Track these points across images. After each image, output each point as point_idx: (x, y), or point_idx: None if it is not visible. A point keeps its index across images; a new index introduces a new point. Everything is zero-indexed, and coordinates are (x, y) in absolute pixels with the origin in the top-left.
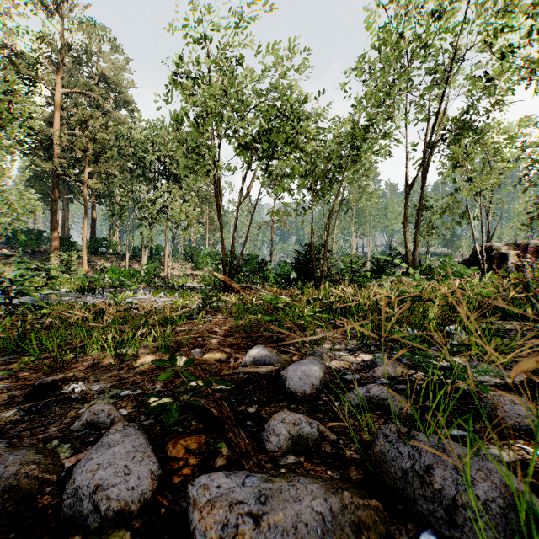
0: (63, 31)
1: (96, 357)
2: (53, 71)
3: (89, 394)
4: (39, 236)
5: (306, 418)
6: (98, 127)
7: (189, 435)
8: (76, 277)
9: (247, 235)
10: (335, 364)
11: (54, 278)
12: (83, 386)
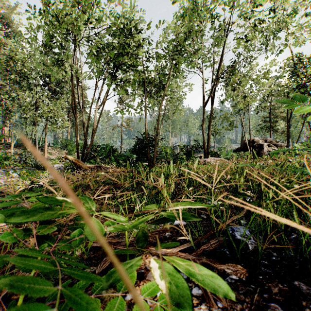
0: None
1: None
2: None
3: None
4: None
5: None
6: None
7: None
8: None
9: (96, 126)
10: None
11: None
12: None
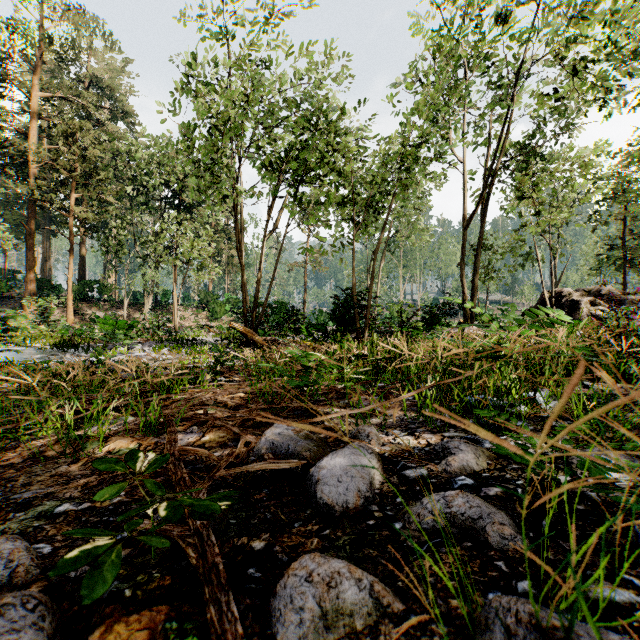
0: (42, 20)
1: (46, 442)
2: (30, 70)
3: (2, 512)
4: (11, 277)
5: (349, 571)
6: (88, 142)
7: (138, 608)
8: (56, 329)
9: (273, 276)
10: (390, 450)
11: (13, 329)
12: (1, 495)
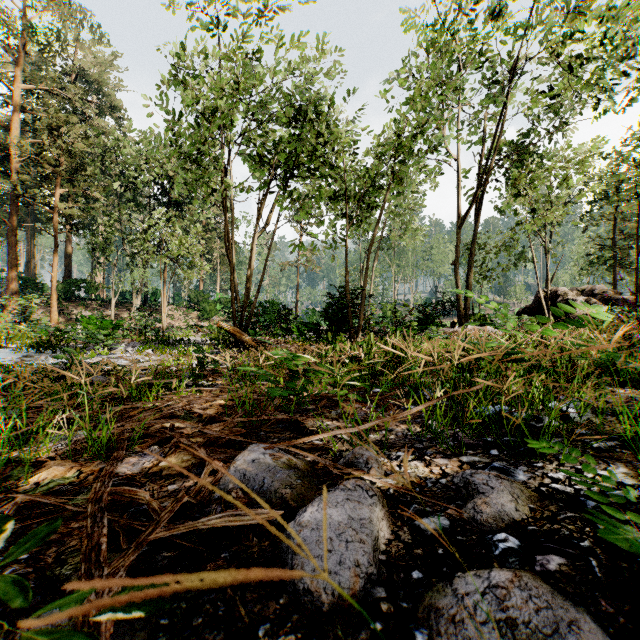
0: (25, 9)
1: None
2: (14, 62)
3: None
4: None
5: None
6: (73, 136)
7: None
8: (37, 329)
9: (263, 274)
10: (395, 484)
11: None
12: None
